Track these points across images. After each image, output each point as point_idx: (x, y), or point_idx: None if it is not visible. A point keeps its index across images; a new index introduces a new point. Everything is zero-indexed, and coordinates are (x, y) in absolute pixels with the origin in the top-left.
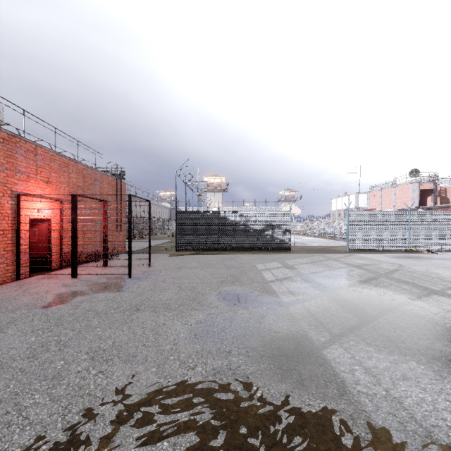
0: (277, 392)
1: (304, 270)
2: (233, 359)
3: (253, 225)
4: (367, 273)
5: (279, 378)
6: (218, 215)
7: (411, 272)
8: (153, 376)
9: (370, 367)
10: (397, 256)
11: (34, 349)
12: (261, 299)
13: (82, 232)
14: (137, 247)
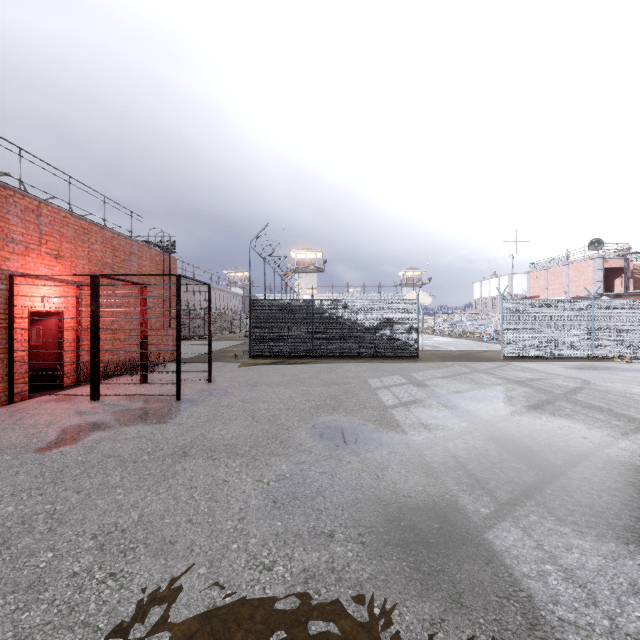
0: (416, 620)
1: (440, 389)
2: (337, 549)
3: (362, 321)
4: (536, 393)
5: (418, 590)
6: (312, 306)
7: (603, 392)
8: (200, 585)
9: (572, 567)
10: (576, 367)
11: (9, 528)
12: (379, 436)
13: (111, 331)
14: (193, 352)
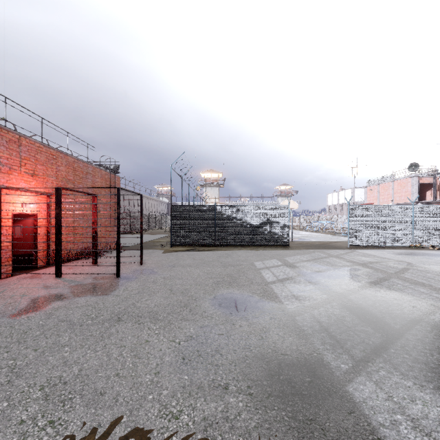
0: None
1: (306, 269)
2: (231, 399)
3: (250, 220)
4: (375, 272)
5: (295, 438)
6: (215, 210)
7: (423, 271)
8: (120, 432)
9: (417, 417)
10: (401, 253)
11: None
12: (262, 305)
13: (73, 228)
14: (132, 242)
